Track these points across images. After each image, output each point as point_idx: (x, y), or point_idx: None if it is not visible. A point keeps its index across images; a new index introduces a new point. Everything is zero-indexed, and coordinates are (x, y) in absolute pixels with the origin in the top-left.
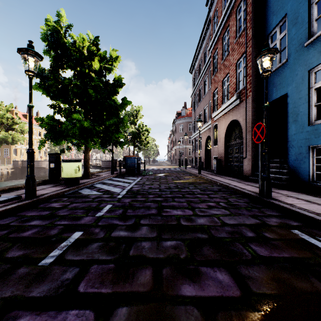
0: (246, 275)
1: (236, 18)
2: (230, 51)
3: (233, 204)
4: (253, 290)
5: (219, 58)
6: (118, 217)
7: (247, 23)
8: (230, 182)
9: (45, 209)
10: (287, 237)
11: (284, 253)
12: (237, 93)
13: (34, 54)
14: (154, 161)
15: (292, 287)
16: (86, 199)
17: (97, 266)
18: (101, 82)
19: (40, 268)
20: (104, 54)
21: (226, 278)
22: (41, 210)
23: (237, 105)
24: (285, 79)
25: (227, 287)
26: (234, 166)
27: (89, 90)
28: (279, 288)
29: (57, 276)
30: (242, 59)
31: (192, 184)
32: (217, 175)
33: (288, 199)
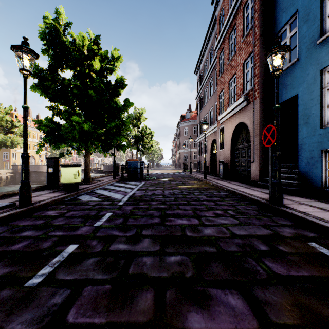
0: (262, 299)
1: (244, 16)
2: (237, 51)
3: (242, 212)
4: (271, 319)
5: (225, 59)
6: (118, 227)
7: (255, 21)
8: (238, 188)
9: (40, 218)
10: (304, 251)
11: (303, 271)
12: (244, 94)
13: (29, 51)
14: (158, 165)
15: (317, 315)
16: (84, 206)
17: (91, 287)
18: (101, 82)
19: (25, 289)
20: (105, 54)
21: (240, 303)
22: (36, 219)
23: (245, 106)
24: (296, 79)
25: (241, 315)
26: (241, 170)
27: (89, 90)
28: (302, 317)
29: (44, 301)
30: (250, 59)
31: (197, 189)
32: (224, 180)
33: (301, 206)
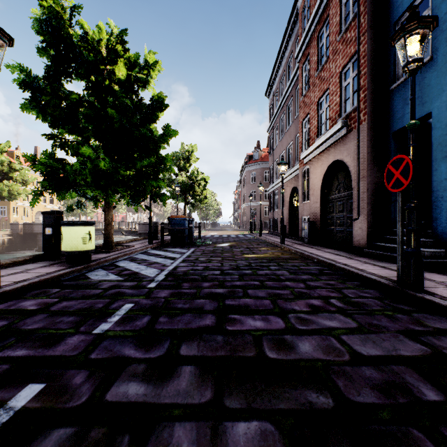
0: None
1: (341, 2)
2: (330, 55)
3: (356, 303)
4: None
5: (312, 69)
6: (137, 338)
7: (360, 6)
8: (336, 258)
9: (4, 314)
10: None
11: None
12: (342, 118)
13: None
14: (214, 224)
15: None
16: (91, 291)
17: None
18: (128, 98)
19: None
20: (135, 58)
21: None
22: None
23: (343, 136)
24: (428, 89)
25: None
26: (336, 232)
27: (108, 109)
28: None
29: None
30: (351, 65)
31: (273, 261)
32: (310, 245)
33: None
